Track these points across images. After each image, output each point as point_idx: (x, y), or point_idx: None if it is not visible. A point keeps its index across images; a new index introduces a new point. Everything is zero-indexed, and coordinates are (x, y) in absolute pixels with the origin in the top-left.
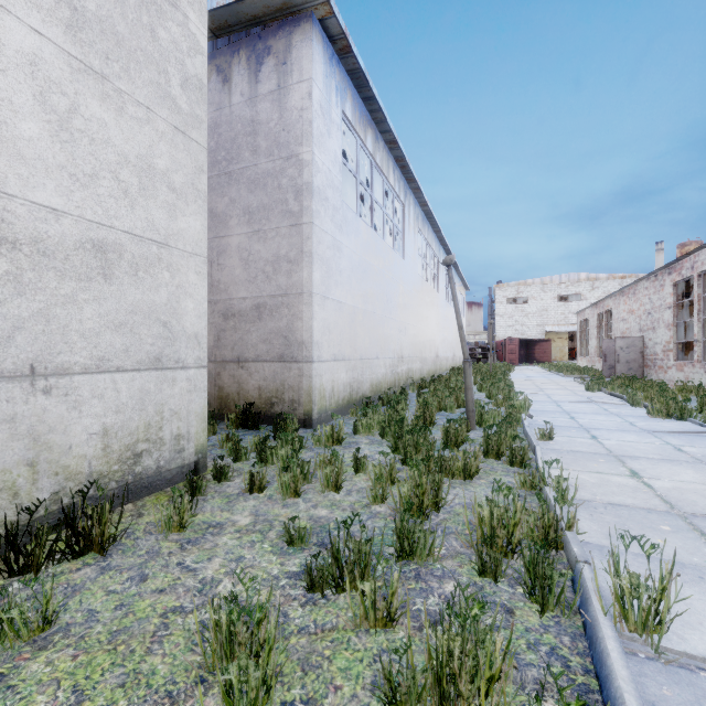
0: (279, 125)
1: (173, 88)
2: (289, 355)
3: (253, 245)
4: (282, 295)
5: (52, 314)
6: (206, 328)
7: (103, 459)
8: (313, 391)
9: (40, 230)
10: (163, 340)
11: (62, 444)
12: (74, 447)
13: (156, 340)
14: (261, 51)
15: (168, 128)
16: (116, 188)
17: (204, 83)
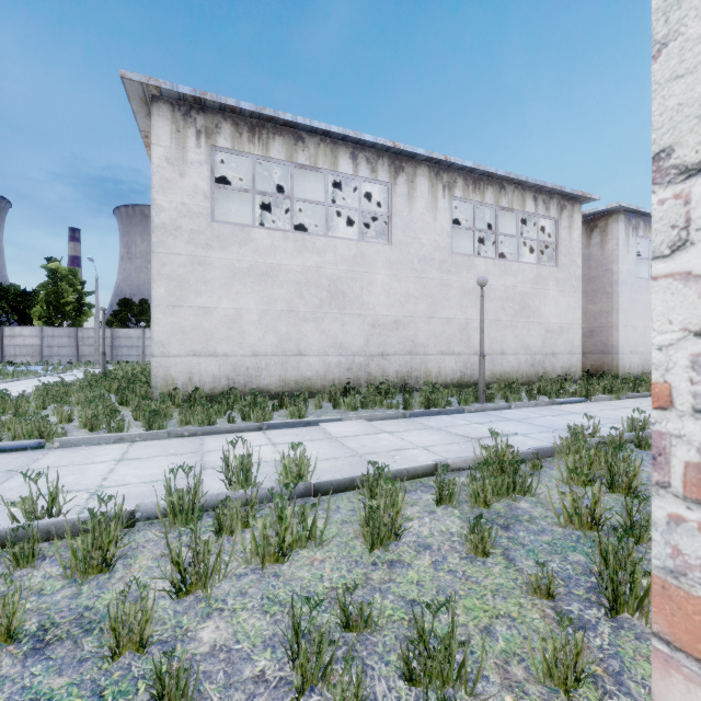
0: (601, 257)
1: (573, 283)
2: (606, 351)
3: (588, 306)
4: (603, 326)
5: (555, 343)
6: (580, 343)
7: (561, 373)
8: (619, 366)
9: (553, 327)
10: (571, 347)
11: (556, 368)
12: (557, 369)
13: (570, 347)
14: (592, 226)
15: (572, 294)
16: (563, 314)
17: (580, 275)
